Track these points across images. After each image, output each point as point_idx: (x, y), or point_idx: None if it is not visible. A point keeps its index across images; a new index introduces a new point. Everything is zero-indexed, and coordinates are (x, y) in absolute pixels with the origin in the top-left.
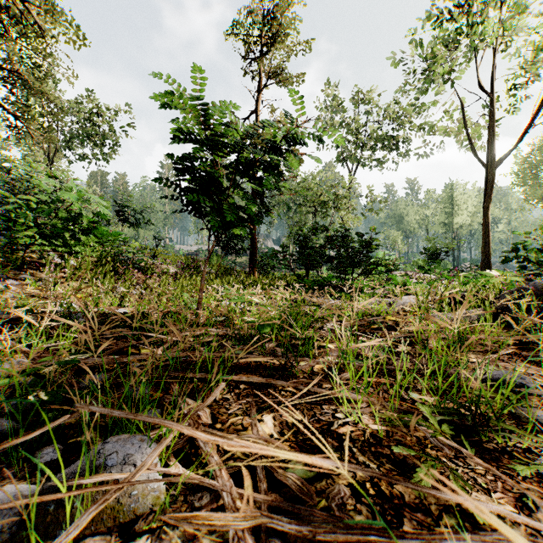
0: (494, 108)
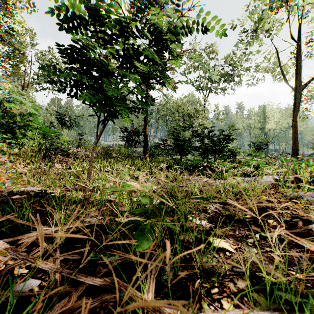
0: (300, 51)
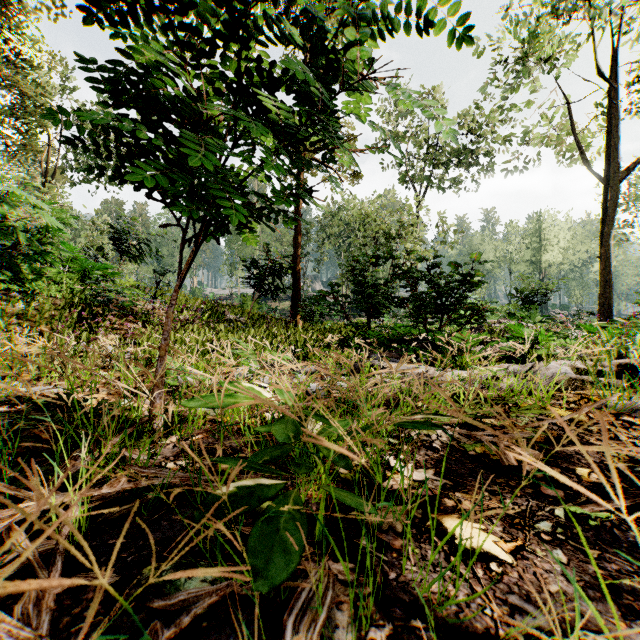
0: (617, 101)
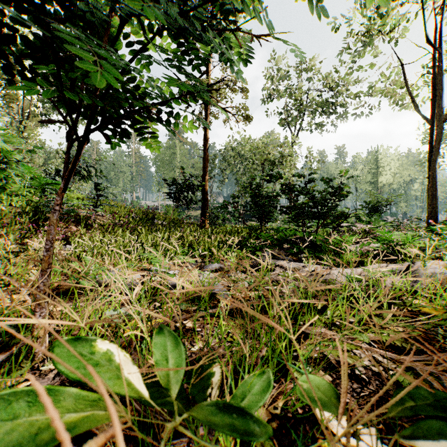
0: (441, 62)
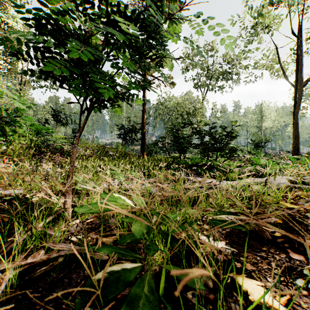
0: (302, 47)
